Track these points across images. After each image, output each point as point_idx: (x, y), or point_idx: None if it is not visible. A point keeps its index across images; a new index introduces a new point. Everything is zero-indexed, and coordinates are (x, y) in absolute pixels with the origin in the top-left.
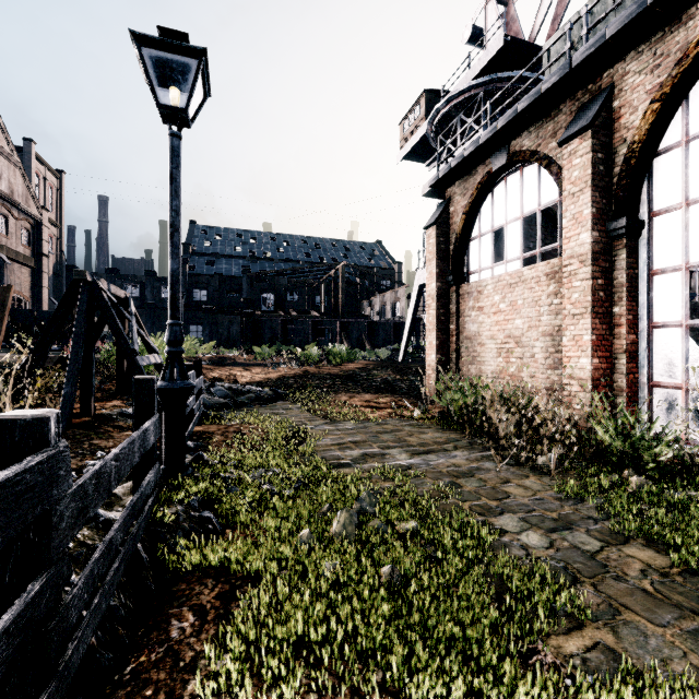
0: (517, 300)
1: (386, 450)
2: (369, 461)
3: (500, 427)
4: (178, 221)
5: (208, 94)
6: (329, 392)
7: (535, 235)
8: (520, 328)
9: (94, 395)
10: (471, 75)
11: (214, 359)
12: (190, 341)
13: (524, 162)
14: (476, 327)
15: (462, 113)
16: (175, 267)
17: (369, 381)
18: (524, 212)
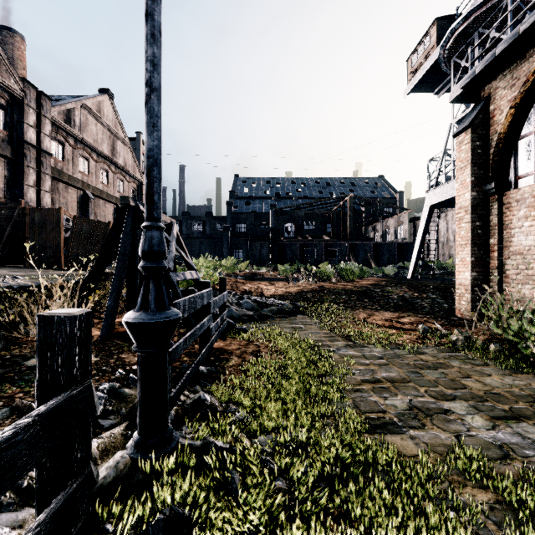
0: None
1: (442, 402)
2: (426, 424)
3: None
4: (156, 77)
5: None
6: (346, 308)
7: None
8: None
9: None
10: None
11: (247, 275)
12: (230, 260)
13: None
14: (532, 239)
15: (481, 26)
16: (151, 143)
17: (385, 298)
18: None
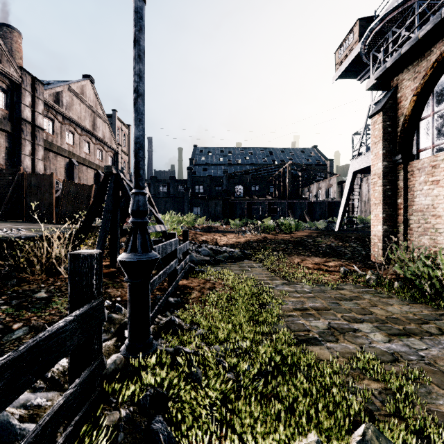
0: None
1: (353, 324)
2: (340, 339)
3: None
4: (141, 85)
5: None
6: (284, 254)
7: None
8: None
9: (119, 253)
10: None
11: (205, 228)
12: (190, 216)
13: None
14: (429, 199)
15: (394, 26)
16: (138, 133)
17: (316, 246)
18: None
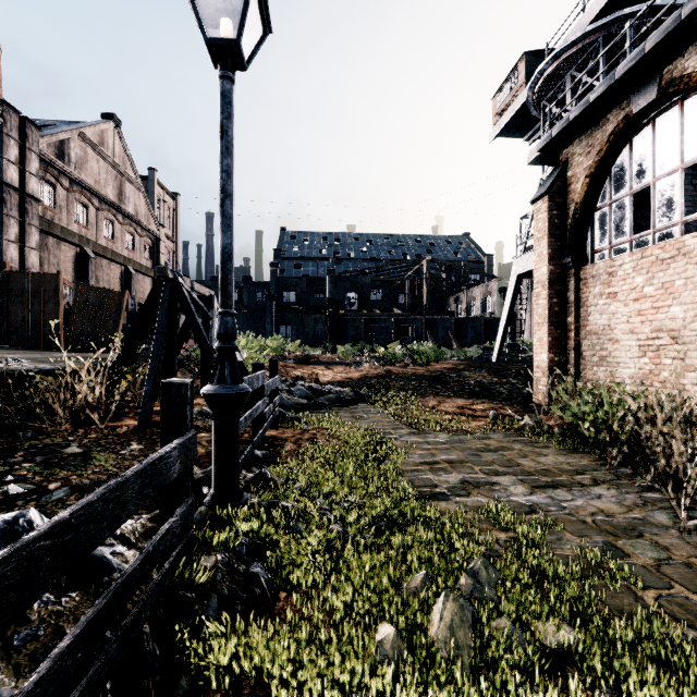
0: (673, 281)
1: (493, 477)
2: (472, 493)
3: (679, 462)
4: (230, 184)
5: (267, 28)
6: (414, 395)
7: (690, 197)
8: (679, 317)
9: None
10: (586, 20)
11: (299, 358)
12: (277, 340)
13: (686, 92)
14: (606, 318)
15: (573, 68)
16: (226, 241)
17: (461, 384)
18: (685, 160)
